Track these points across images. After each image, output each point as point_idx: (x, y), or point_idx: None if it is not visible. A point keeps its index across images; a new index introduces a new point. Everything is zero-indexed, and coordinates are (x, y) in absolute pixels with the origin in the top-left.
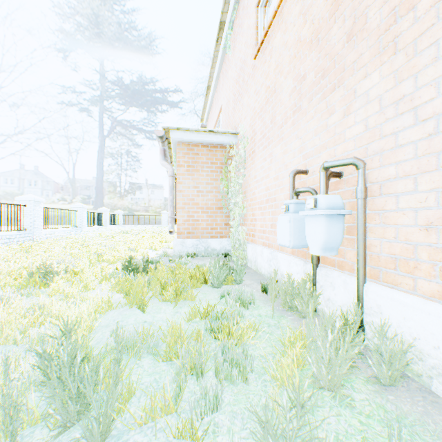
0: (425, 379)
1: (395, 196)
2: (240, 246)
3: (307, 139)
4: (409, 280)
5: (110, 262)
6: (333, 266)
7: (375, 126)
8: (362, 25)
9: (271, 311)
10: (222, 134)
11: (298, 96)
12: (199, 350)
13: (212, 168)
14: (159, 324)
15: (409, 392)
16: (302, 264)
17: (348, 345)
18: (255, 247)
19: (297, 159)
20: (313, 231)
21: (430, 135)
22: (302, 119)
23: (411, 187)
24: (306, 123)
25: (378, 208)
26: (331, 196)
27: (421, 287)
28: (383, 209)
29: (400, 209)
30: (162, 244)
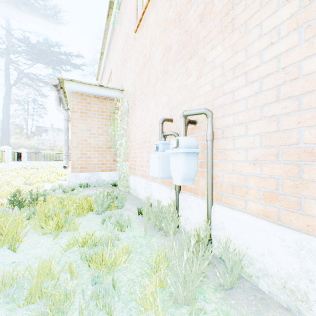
0: (255, 279)
1: (233, 139)
2: (125, 178)
3: (172, 95)
4: (242, 201)
5: (0, 196)
6: (191, 192)
7: (219, 86)
8: (211, 9)
9: (144, 232)
10: (110, 89)
11: (166, 62)
12: (65, 290)
13: (103, 116)
14: (31, 262)
15: (245, 293)
16: (168, 191)
17: (201, 261)
18: (135, 178)
19: (165, 110)
20: (175, 165)
21: (256, 93)
22: (169, 80)
23: (243, 132)
24: (172, 83)
25: (221, 148)
26: (189, 138)
27: (250, 207)
28: (225, 149)
29: (236, 149)
30: (60, 177)
